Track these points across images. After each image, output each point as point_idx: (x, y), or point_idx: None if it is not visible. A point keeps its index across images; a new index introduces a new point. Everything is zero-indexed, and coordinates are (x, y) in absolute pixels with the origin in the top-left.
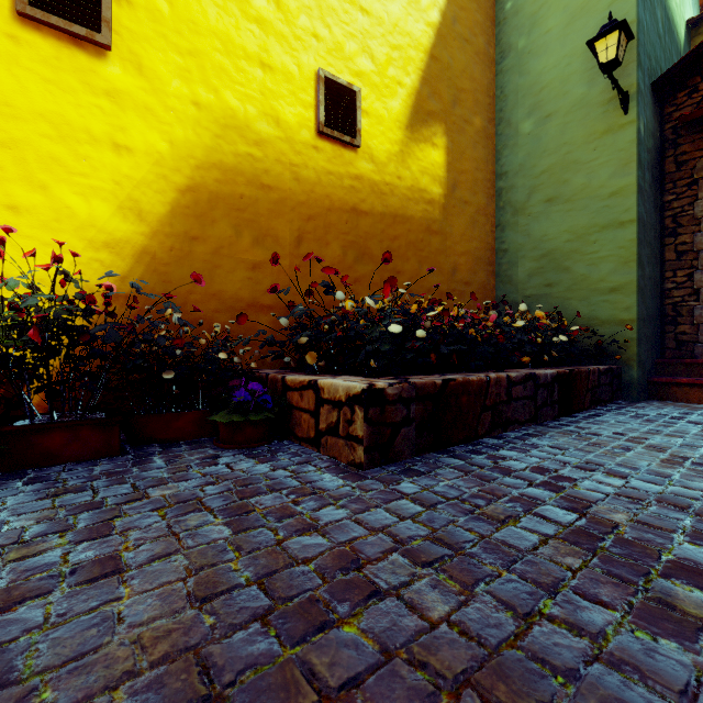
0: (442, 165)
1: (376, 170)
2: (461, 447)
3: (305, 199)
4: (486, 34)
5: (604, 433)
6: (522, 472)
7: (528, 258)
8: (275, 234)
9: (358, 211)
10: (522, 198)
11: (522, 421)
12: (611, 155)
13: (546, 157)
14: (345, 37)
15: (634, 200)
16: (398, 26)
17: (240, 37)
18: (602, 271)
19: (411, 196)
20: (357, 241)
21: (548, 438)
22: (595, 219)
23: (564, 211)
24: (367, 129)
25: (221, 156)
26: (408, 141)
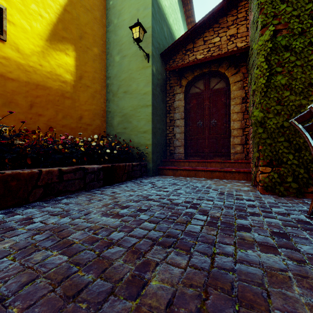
0: (72, 65)
1: (21, 57)
2: (6, 210)
3: None
4: (100, 11)
5: (107, 192)
6: (7, 223)
7: (118, 116)
8: None
9: (6, 77)
10: (116, 89)
11: (73, 190)
12: (144, 78)
13: (124, 73)
14: None
15: (151, 97)
16: None
17: None
18: (141, 124)
19: (50, 76)
20: (5, 94)
21: (73, 198)
22: (139, 102)
23: (130, 97)
24: (14, 32)
25: None
26: (47, 47)
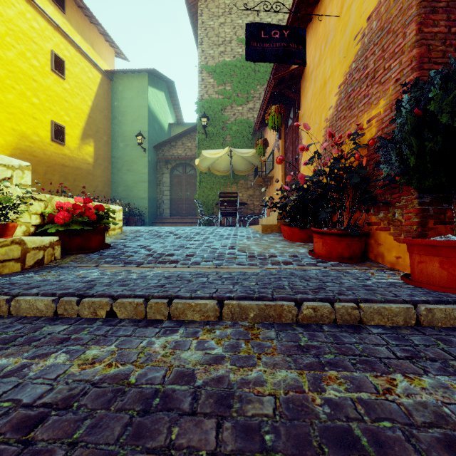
0: (93, 152)
1: (70, 153)
2: None
3: (47, 160)
4: (108, 109)
5: None
6: None
7: (122, 186)
8: (38, 171)
9: (65, 165)
10: (120, 167)
11: None
12: (143, 163)
13: (127, 157)
14: (60, 110)
15: (147, 176)
16: (78, 106)
17: (27, 109)
18: (141, 193)
19: (82, 161)
20: (64, 175)
21: None
22: (139, 179)
23: (132, 174)
24: (68, 139)
25: (21, 146)
26: (81, 143)
